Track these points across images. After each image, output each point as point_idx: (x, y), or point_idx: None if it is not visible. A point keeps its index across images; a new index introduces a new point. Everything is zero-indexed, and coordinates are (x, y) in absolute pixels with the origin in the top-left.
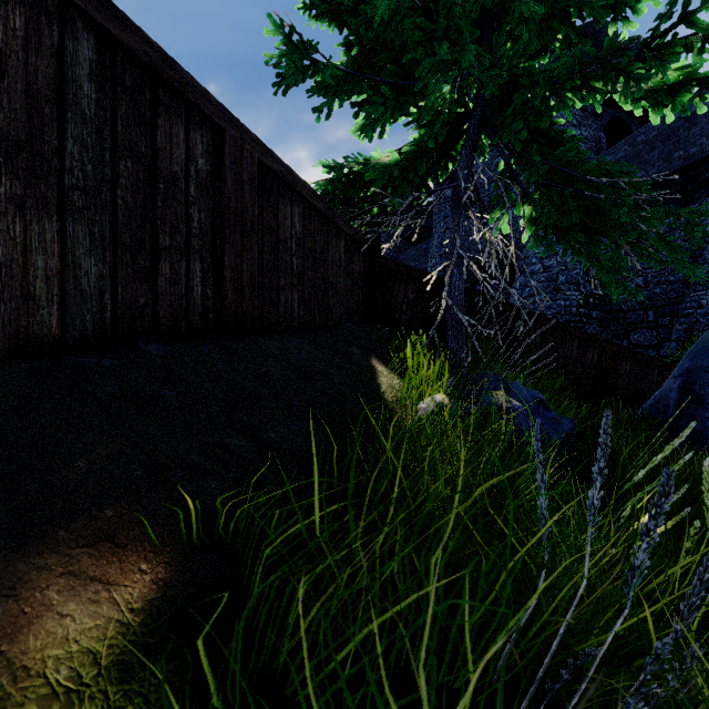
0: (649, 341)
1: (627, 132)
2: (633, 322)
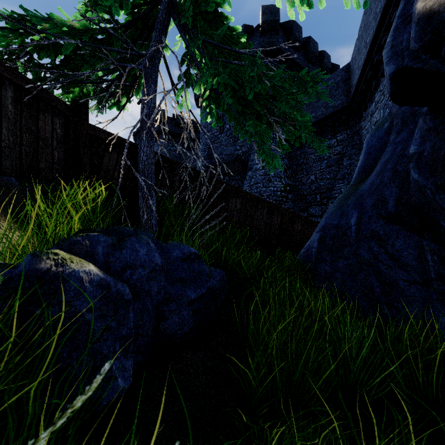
0: (318, 213)
1: None
2: (310, 202)
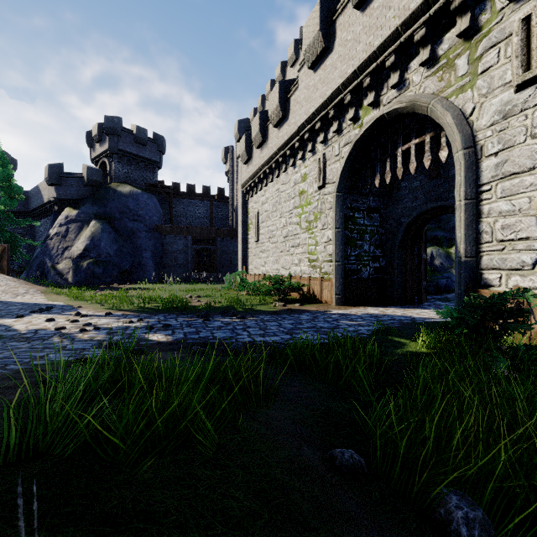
0: None
1: None
2: None
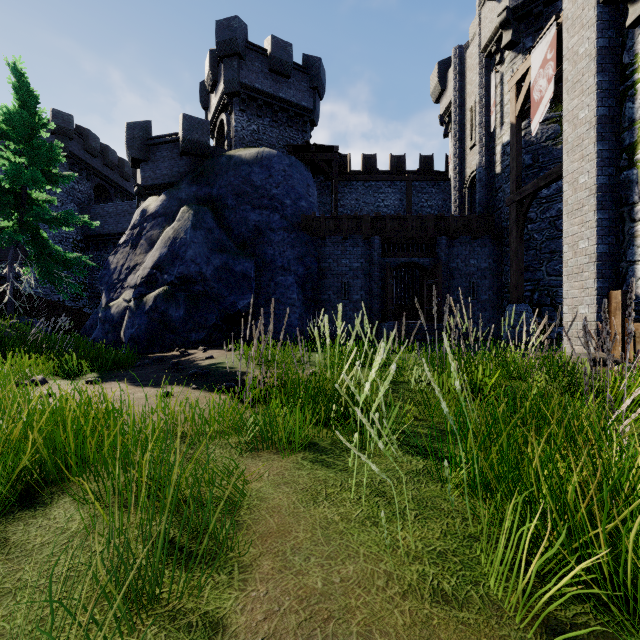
0: None
1: (108, 193)
2: None
